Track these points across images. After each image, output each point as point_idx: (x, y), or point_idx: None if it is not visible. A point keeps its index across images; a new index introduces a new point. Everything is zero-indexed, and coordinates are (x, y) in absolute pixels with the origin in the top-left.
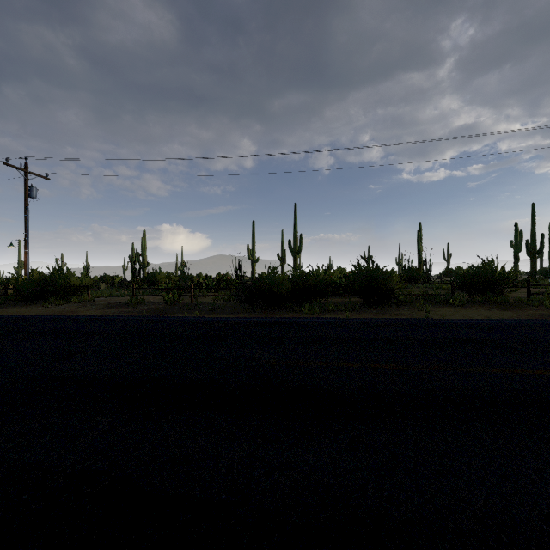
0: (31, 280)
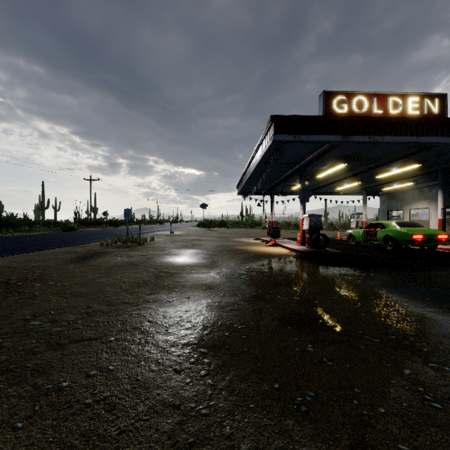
0: None
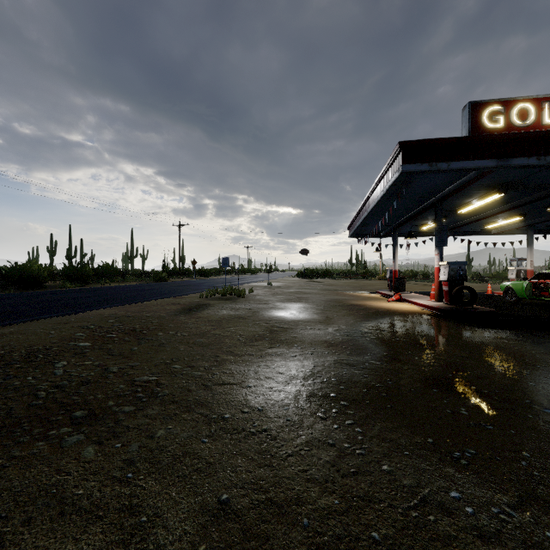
0: None
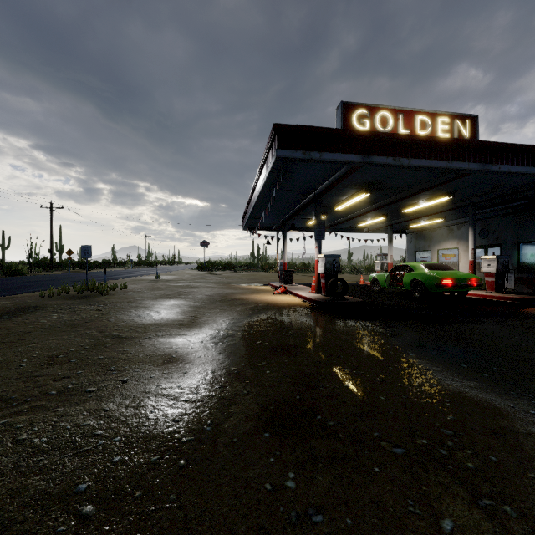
0: None
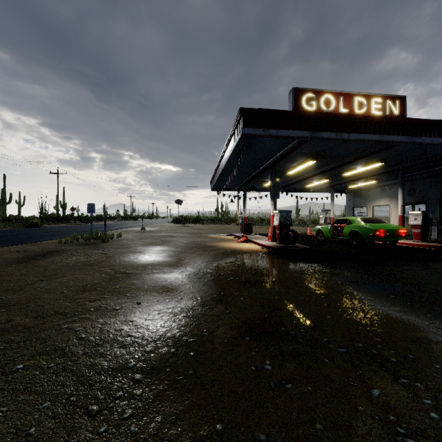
0: None
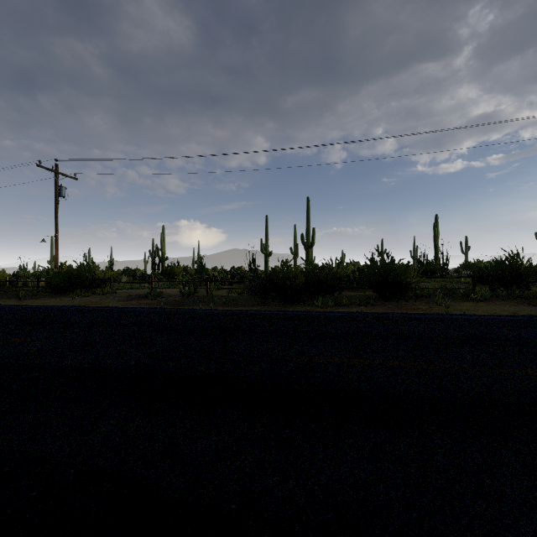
0: (60, 273)
